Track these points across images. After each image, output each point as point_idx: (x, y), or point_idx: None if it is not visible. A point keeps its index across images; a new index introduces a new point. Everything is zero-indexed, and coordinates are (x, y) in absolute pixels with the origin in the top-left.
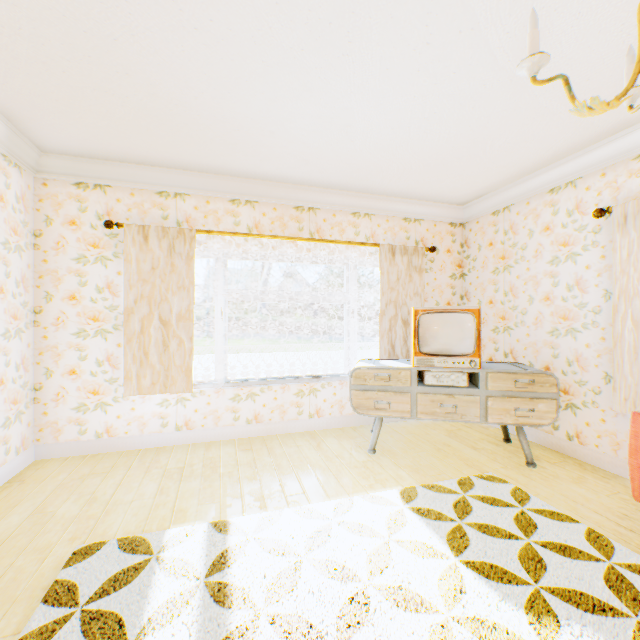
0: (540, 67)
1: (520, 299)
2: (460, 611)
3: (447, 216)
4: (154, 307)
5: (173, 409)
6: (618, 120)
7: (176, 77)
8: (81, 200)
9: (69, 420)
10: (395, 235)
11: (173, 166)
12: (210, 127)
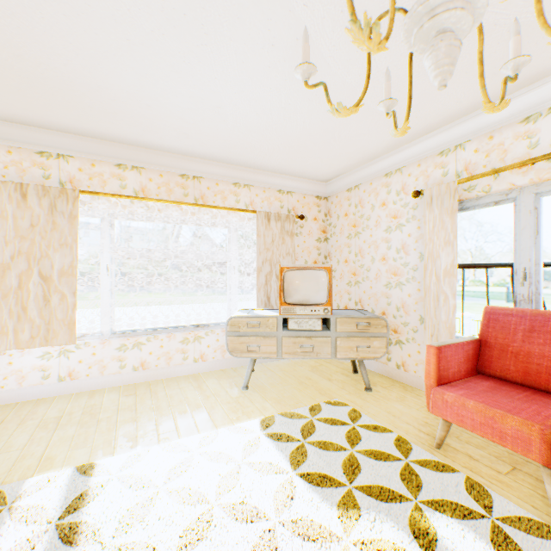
0: (310, 74)
1: (366, 259)
2: (287, 515)
3: (314, 190)
4: (33, 263)
5: (56, 361)
6: (426, 125)
7: (40, 42)
8: None
9: None
10: (271, 204)
11: (54, 128)
12: (86, 94)
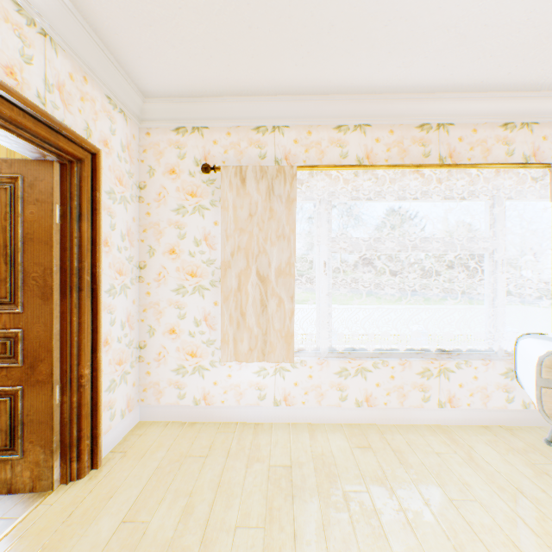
0: None
1: None
2: None
3: None
4: (251, 260)
5: (270, 380)
6: None
7: None
8: (180, 146)
9: (169, 382)
10: None
11: (272, 92)
12: None
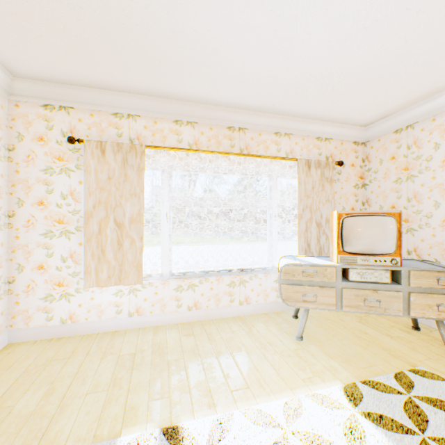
0: None
1: (425, 204)
2: None
3: (352, 136)
4: (110, 211)
5: (126, 298)
6: None
7: None
8: (48, 119)
9: (38, 308)
10: (309, 151)
11: (126, 90)
12: (159, 44)
